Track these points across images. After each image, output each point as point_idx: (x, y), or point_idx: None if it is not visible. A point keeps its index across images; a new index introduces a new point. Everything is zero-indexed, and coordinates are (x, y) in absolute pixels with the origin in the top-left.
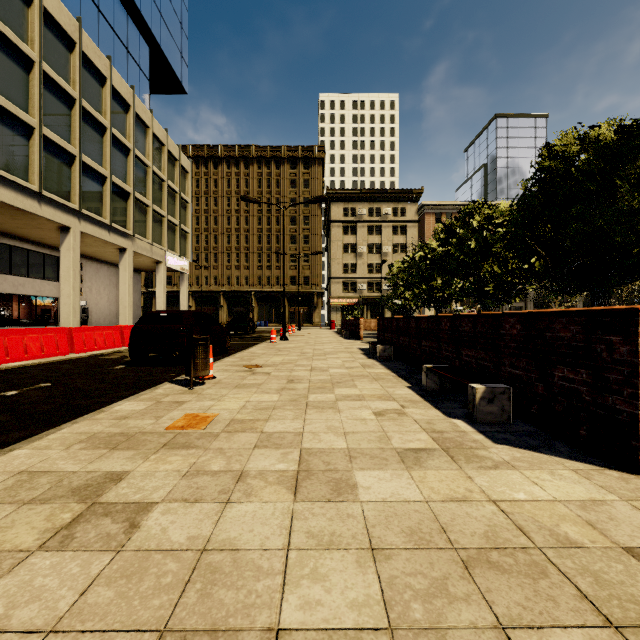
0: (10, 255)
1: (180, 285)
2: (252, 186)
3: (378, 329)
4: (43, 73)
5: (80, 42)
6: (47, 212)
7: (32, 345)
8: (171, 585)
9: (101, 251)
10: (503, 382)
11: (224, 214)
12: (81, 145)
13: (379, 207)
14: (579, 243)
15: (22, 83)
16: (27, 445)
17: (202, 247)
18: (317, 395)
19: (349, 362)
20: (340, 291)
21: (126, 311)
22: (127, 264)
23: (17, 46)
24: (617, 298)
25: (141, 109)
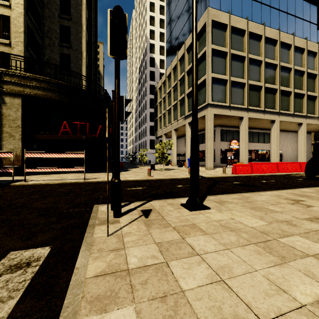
0: (252, 135)
1: None
2: None
3: None
4: (265, 63)
5: (279, 38)
6: (266, 117)
7: (264, 168)
8: (318, 214)
9: (288, 127)
10: None
11: None
12: (279, 83)
13: None
14: None
15: (258, 72)
16: (276, 191)
17: None
18: None
19: None
20: None
21: (302, 155)
22: (302, 131)
23: (256, 59)
24: None
25: (311, 46)
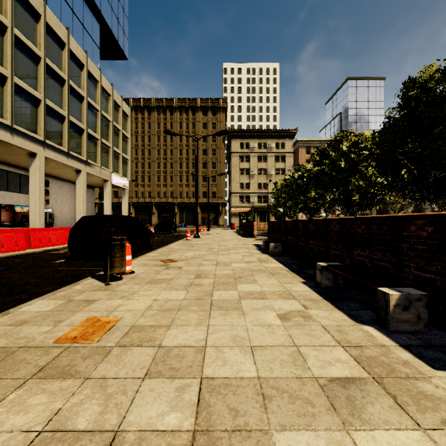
0: None
1: (122, 197)
2: (175, 127)
3: (269, 230)
4: (14, 36)
5: (44, 15)
6: (18, 141)
7: None
8: None
9: (63, 172)
10: (407, 284)
11: (155, 147)
12: (45, 92)
13: (266, 142)
14: (445, 156)
15: None
16: None
17: (139, 171)
18: (221, 292)
19: (247, 257)
20: (238, 202)
21: (81, 216)
22: (82, 182)
23: None
24: (440, 207)
25: (92, 68)
